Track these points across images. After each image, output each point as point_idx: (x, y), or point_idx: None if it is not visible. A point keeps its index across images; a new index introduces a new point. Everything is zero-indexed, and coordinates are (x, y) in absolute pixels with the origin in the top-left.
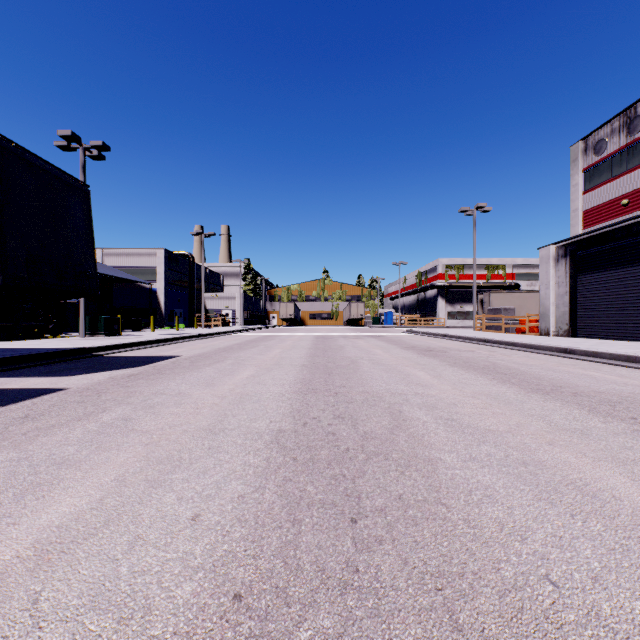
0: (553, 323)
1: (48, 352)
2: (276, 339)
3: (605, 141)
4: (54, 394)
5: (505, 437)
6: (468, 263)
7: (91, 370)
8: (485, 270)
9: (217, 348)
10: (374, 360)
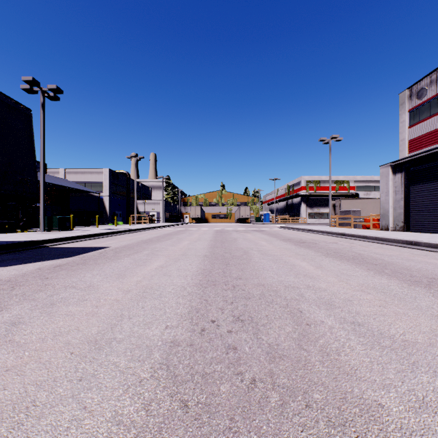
0: (391, 221)
1: None
2: (186, 233)
3: (425, 89)
4: None
5: (435, 355)
6: (322, 179)
7: (28, 260)
8: (334, 184)
9: (140, 240)
10: (262, 251)
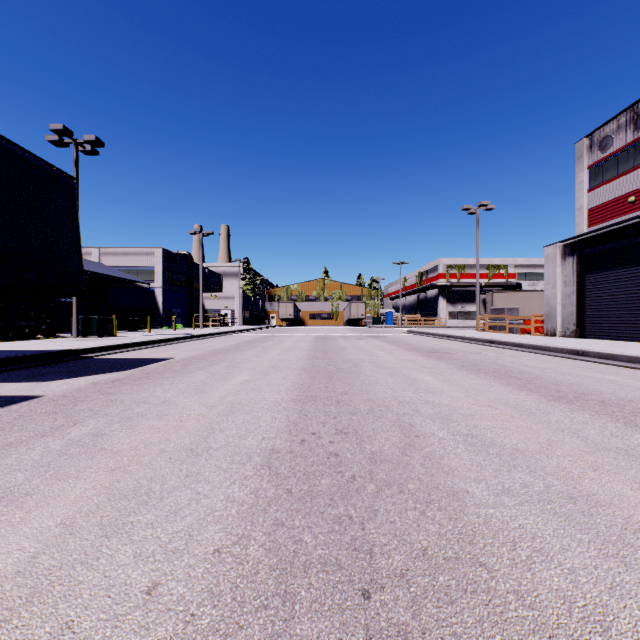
0: (560, 323)
1: (32, 354)
2: (275, 340)
3: (611, 137)
4: (25, 403)
5: (539, 459)
6: (469, 263)
7: (75, 374)
8: (486, 270)
9: (213, 349)
10: (377, 363)
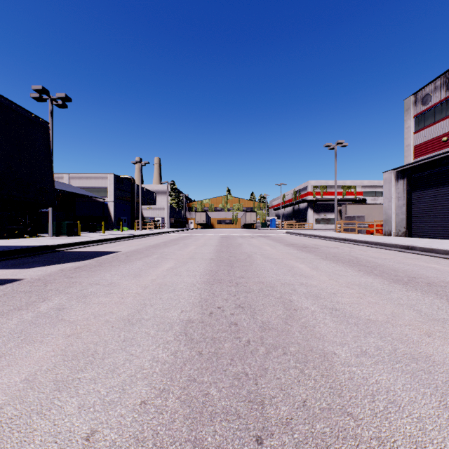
0: (394, 227)
1: (18, 249)
2: (192, 238)
3: (430, 95)
4: (10, 284)
5: (386, 328)
6: (329, 184)
7: (48, 263)
8: (341, 189)
9: (148, 245)
10: (265, 255)
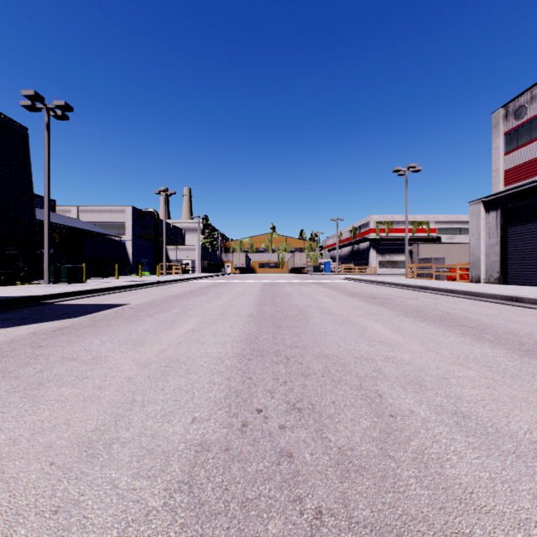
0: (484, 271)
1: None
2: (228, 286)
3: (525, 107)
4: None
5: None
6: (396, 219)
7: (21, 322)
8: (411, 225)
9: (169, 295)
10: (323, 309)
